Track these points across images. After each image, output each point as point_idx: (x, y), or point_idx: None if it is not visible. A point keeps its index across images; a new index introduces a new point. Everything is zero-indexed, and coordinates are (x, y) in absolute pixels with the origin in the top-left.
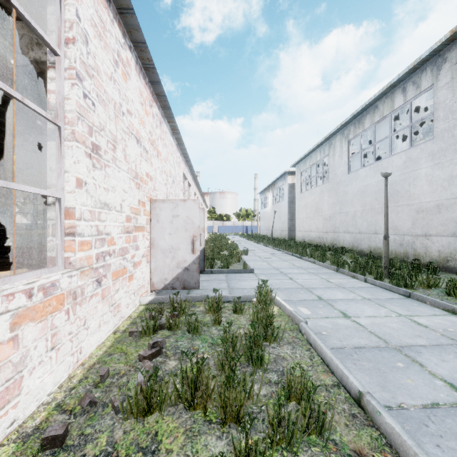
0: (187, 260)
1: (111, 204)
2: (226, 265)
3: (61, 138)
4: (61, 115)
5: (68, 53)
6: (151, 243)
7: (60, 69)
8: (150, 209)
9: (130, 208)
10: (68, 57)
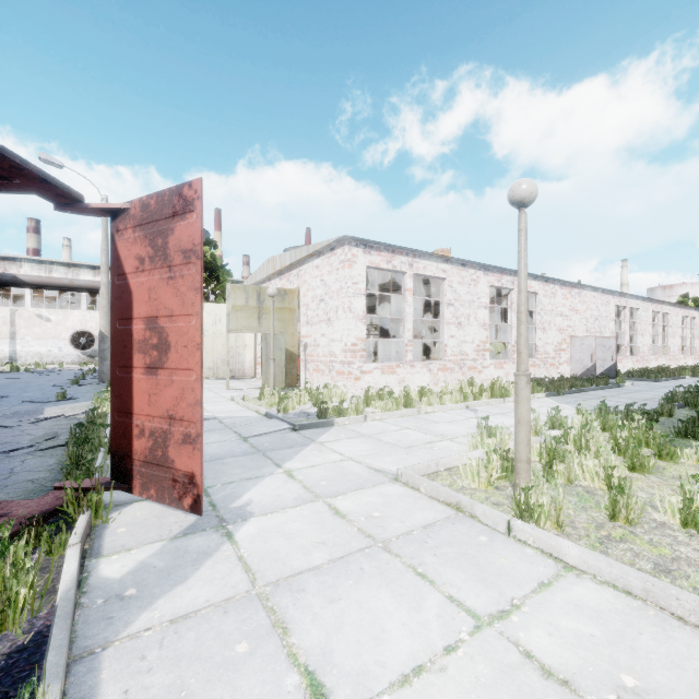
0: (588, 365)
1: (548, 342)
2: (639, 376)
3: (535, 329)
4: (535, 324)
5: (537, 309)
6: (570, 356)
7: (535, 313)
8: (569, 341)
9: (556, 342)
10: (537, 310)
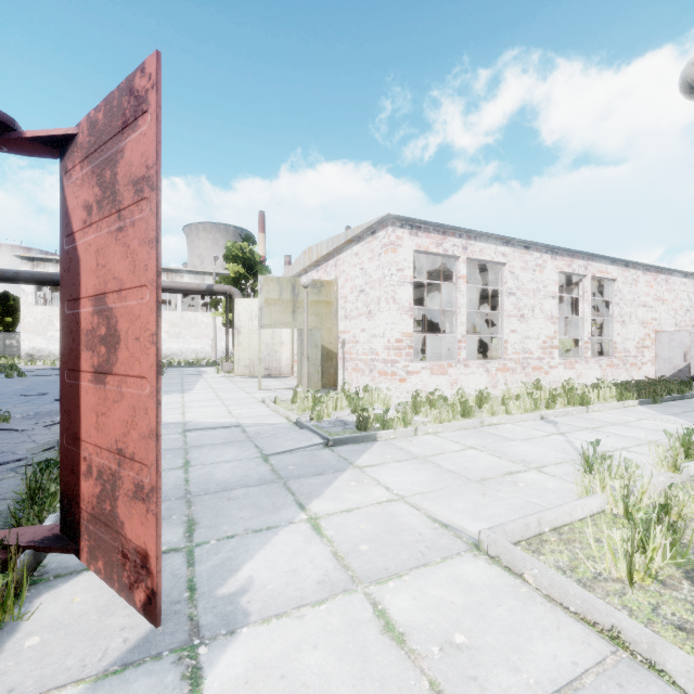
0: (680, 365)
1: (629, 338)
2: None
3: (613, 323)
4: (613, 316)
5: (615, 299)
6: (655, 355)
7: (612, 304)
8: (654, 337)
9: (639, 338)
10: (615, 300)
